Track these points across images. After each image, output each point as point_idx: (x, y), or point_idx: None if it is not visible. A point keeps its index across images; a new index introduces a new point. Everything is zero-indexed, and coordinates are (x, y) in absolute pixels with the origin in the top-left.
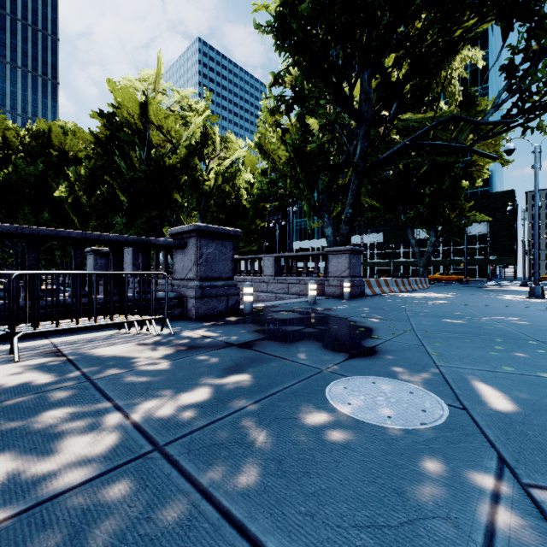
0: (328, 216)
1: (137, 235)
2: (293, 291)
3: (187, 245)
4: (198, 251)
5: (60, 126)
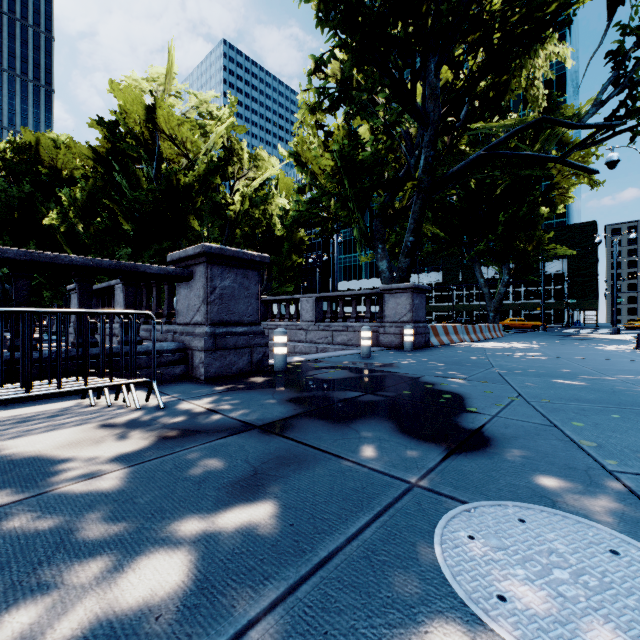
0: (383, 246)
1: None
2: (339, 340)
3: (193, 276)
4: (209, 284)
5: (51, 138)
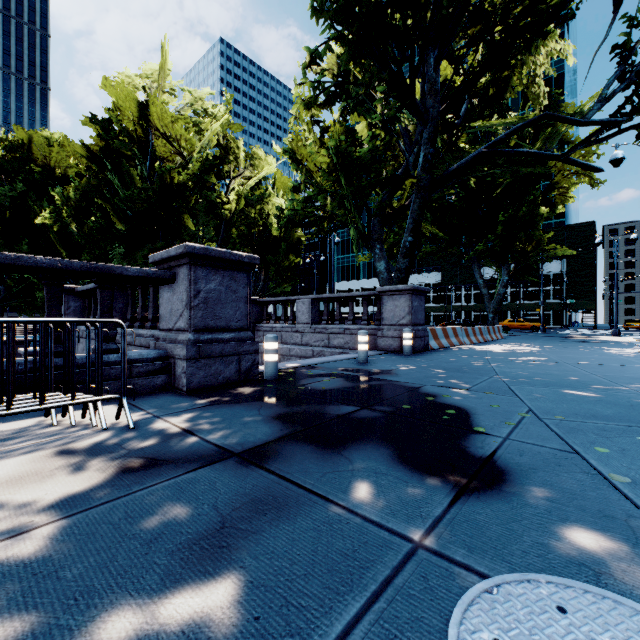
0: (380, 247)
1: None
2: (335, 343)
3: (176, 278)
4: (192, 287)
5: (44, 136)
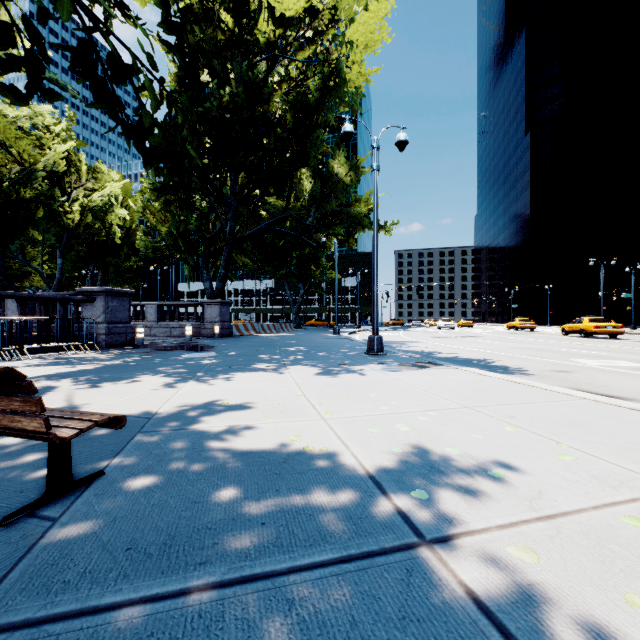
0: (207, 272)
1: None
2: (175, 334)
3: (96, 300)
4: (106, 305)
5: None
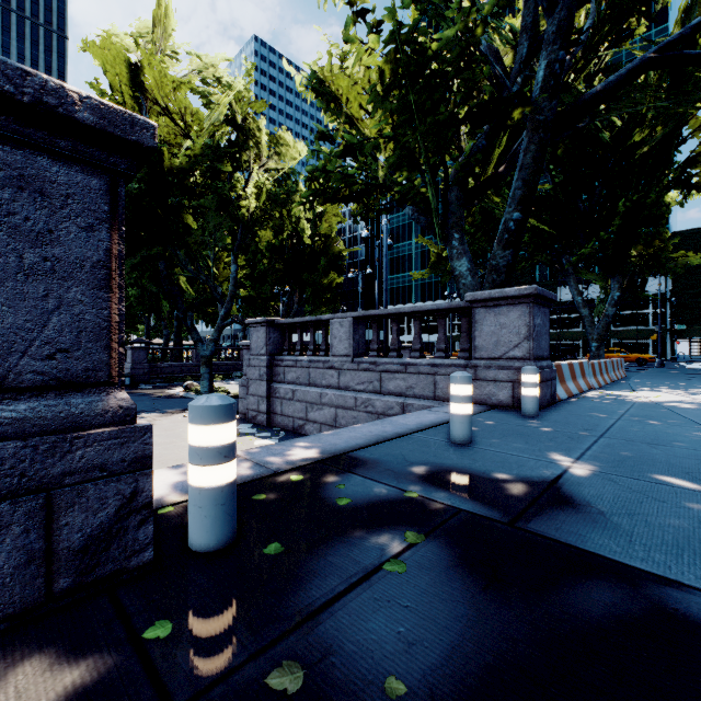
0: (460, 236)
1: (143, 291)
2: (391, 387)
3: None
4: None
5: None
